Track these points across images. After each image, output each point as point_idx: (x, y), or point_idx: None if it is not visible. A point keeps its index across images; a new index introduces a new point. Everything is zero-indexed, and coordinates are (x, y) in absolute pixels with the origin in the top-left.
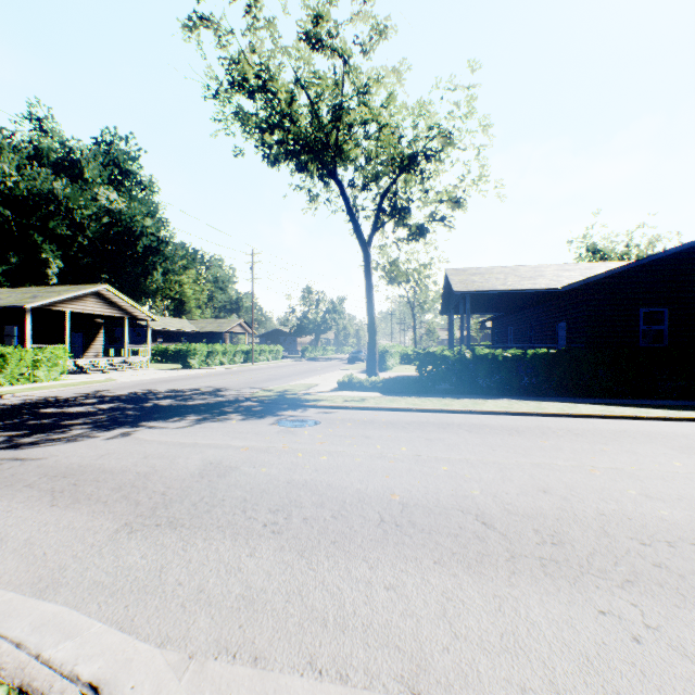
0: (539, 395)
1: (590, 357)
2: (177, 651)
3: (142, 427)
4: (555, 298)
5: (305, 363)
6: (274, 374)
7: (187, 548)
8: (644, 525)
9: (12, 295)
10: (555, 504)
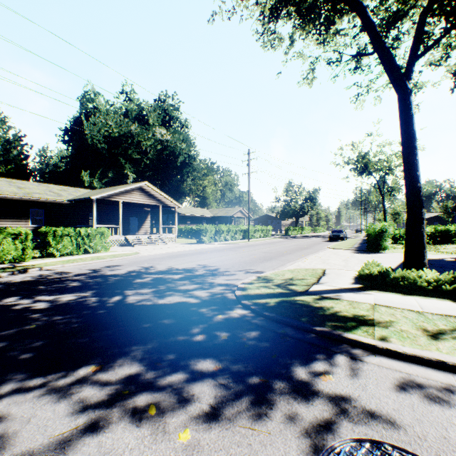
0: None
1: None
2: None
3: None
4: None
5: (290, 240)
6: (267, 251)
7: None
8: None
9: (93, 192)
10: None
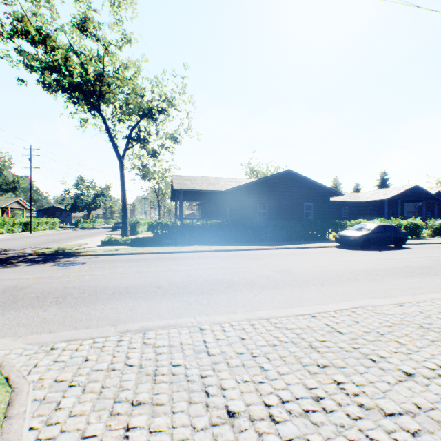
0: (213, 243)
1: (234, 224)
2: (12, 337)
3: None
4: (225, 195)
5: (78, 231)
6: (52, 238)
7: (6, 315)
8: (216, 281)
9: None
10: (190, 279)
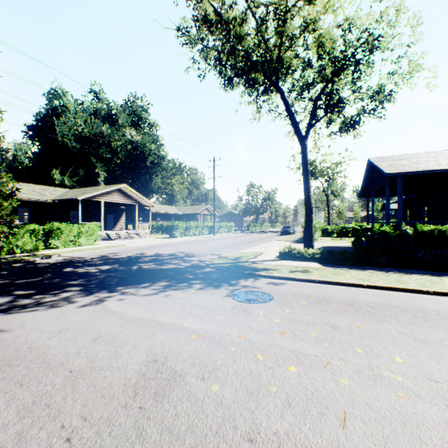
0: None
1: None
2: None
3: (116, 292)
4: None
5: (249, 234)
6: (228, 242)
7: None
8: None
9: (74, 192)
10: None
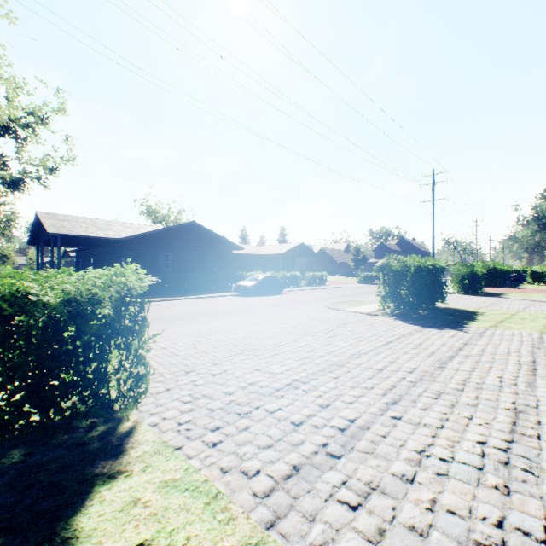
0: None
1: None
2: None
3: None
4: (120, 242)
5: None
6: None
7: None
8: None
9: None
10: None
